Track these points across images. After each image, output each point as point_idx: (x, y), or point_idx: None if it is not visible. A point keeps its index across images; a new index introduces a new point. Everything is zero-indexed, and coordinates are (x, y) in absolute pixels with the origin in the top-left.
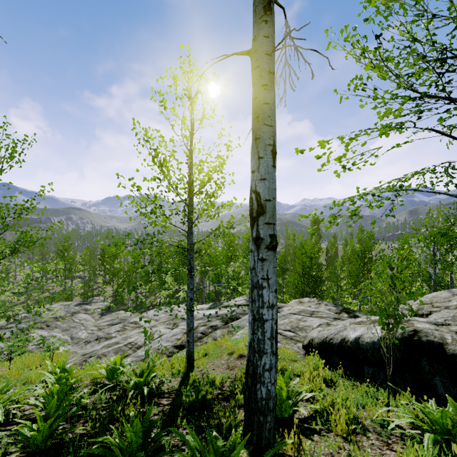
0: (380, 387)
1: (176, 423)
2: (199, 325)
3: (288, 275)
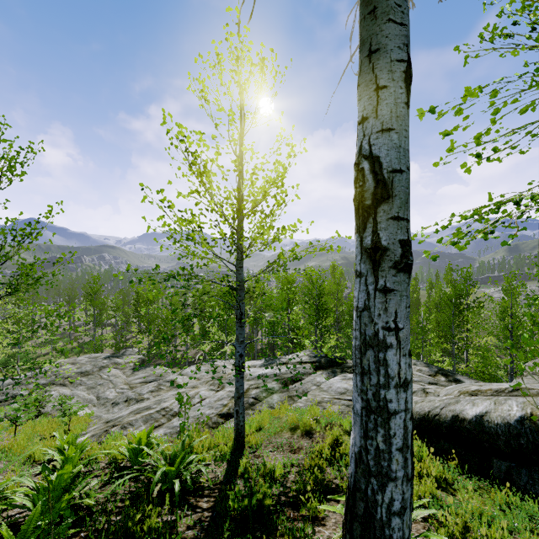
0: (522, 494)
1: None
2: (251, 387)
3: None
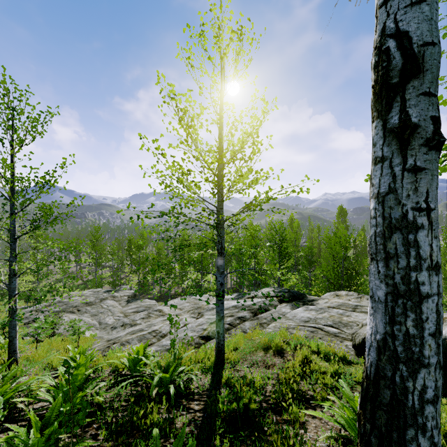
0: None
1: (214, 442)
2: (226, 315)
3: (311, 269)
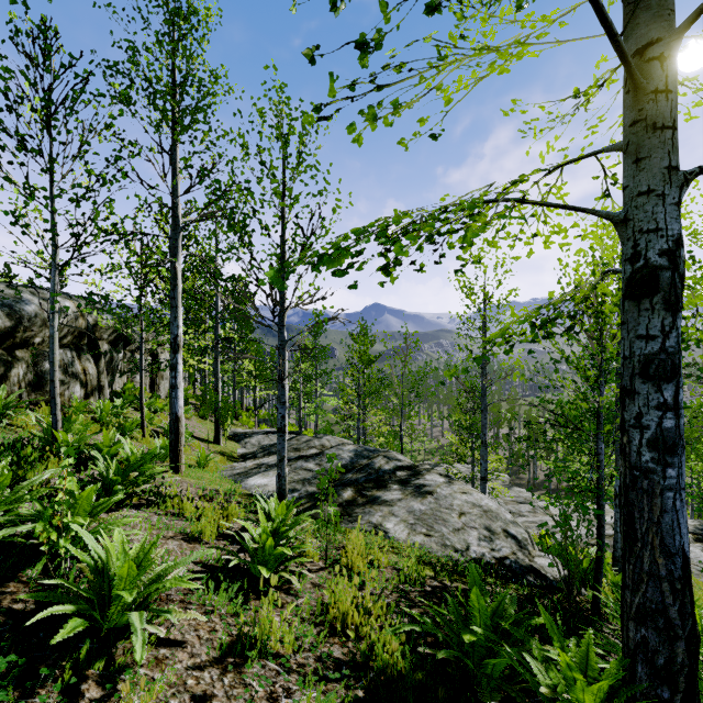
0: None
1: None
2: None
3: None
